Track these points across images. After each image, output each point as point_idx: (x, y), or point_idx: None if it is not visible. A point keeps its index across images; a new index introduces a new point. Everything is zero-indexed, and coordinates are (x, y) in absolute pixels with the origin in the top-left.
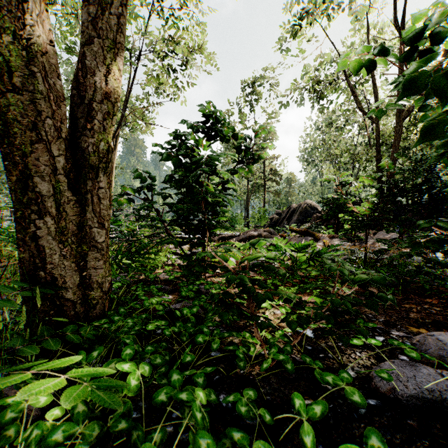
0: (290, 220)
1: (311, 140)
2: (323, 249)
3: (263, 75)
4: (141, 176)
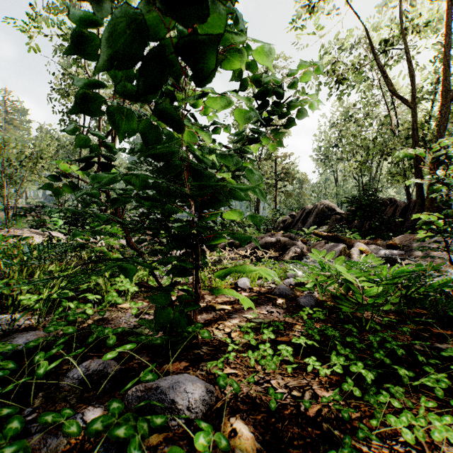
0: (305, 223)
1: (326, 137)
2: (439, 281)
3: (275, 65)
4: (83, 141)
